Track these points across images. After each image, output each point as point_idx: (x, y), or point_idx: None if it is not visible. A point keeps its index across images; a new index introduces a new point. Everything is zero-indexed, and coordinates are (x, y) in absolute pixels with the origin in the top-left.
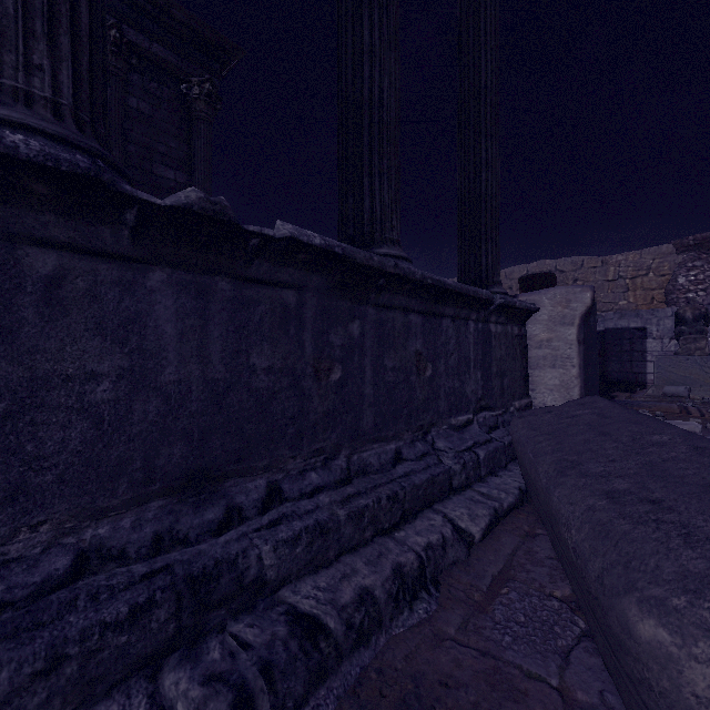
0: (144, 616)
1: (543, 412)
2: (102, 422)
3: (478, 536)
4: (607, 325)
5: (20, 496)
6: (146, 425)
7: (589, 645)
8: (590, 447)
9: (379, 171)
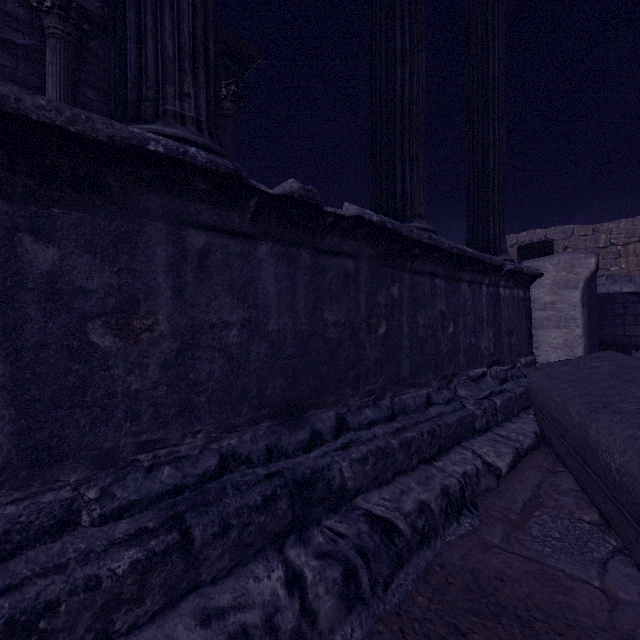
0: (272, 504)
1: (559, 364)
2: (232, 359)
3: (505, 470)
4: (599, 290)
5: (186, 411)
6: (259, 363)
7: (623, 558)
8: (617, 391)
9: (410, 156)
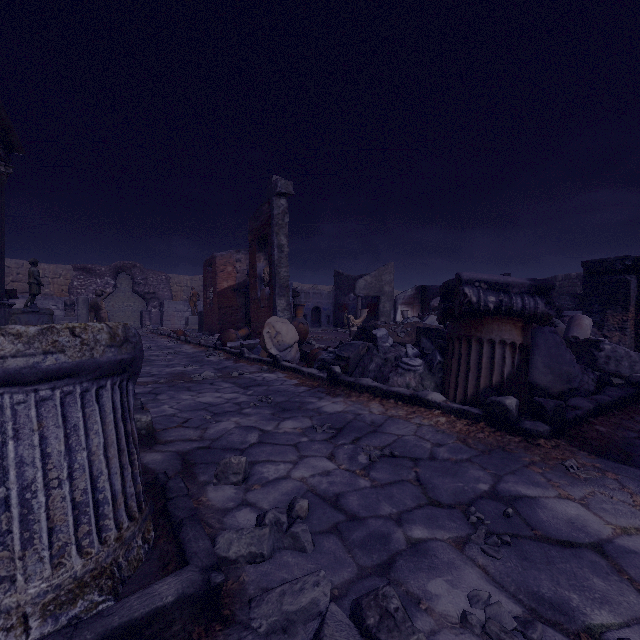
0: None
1: None
2: None
3: None
4: (38, 303)
5: None
6: None
7: None
8: None
9: None
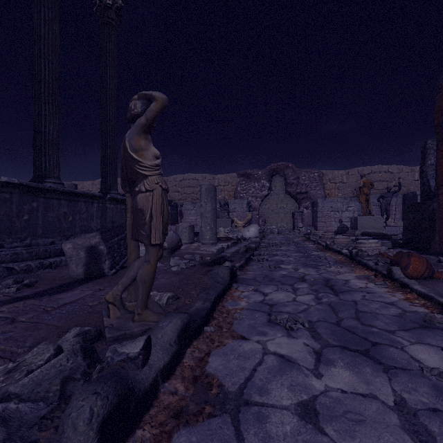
0: None
1: None
2: None
3: None
4: None
5: None
6: None
7: None
8: None
9: (49, 155)
